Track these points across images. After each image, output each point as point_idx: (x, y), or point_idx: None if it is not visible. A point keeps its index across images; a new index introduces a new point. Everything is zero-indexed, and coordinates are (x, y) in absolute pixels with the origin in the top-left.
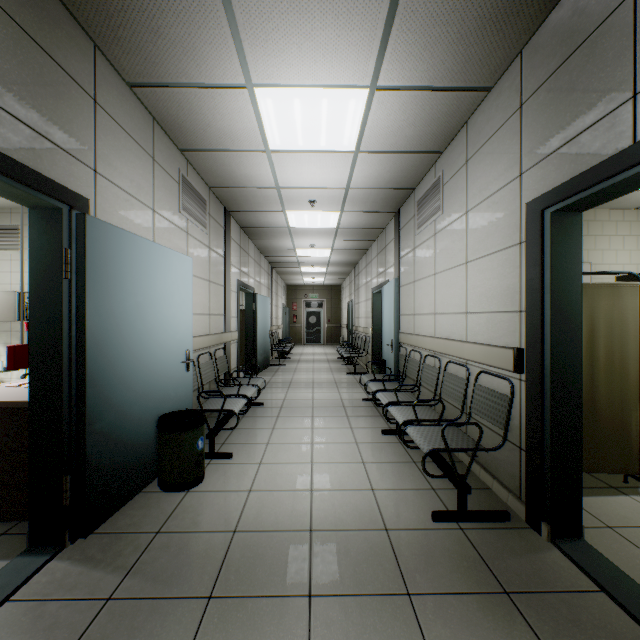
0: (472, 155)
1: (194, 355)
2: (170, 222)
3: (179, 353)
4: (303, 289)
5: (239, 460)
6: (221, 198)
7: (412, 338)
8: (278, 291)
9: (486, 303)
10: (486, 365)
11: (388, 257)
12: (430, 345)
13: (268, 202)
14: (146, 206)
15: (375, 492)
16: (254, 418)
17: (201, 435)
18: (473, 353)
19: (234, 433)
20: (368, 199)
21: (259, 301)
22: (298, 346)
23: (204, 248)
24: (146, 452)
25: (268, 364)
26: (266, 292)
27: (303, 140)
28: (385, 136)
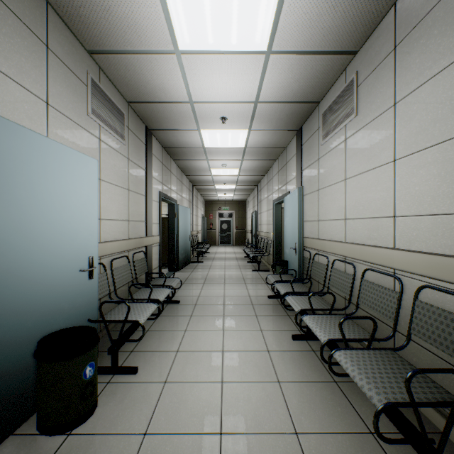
0: (404, 36)
1: (109, 259)
2: (74, 123)
3: (77, 260)
4: (217, 203)
5: (143, 377)
6: (141, 115)
7: (317, 242)
8: (198, 204)
9: (431, 203)
10: (436, 279)
11: (289, 172)
12: (340, 250)
13: (184, 119)
14: (34, 95)
15: (300, 439)
16: (169, 317)
17: (90, 360)
18: (410, 263)
19: (146, 336)
20: (274, 115)
21: (180, 211)
22: (213, 246)
23: (122, 158)
24: (19, 385)
25: (188, 262)
26: (187, 204)
27: (213, 35)
28: (300, 28)
